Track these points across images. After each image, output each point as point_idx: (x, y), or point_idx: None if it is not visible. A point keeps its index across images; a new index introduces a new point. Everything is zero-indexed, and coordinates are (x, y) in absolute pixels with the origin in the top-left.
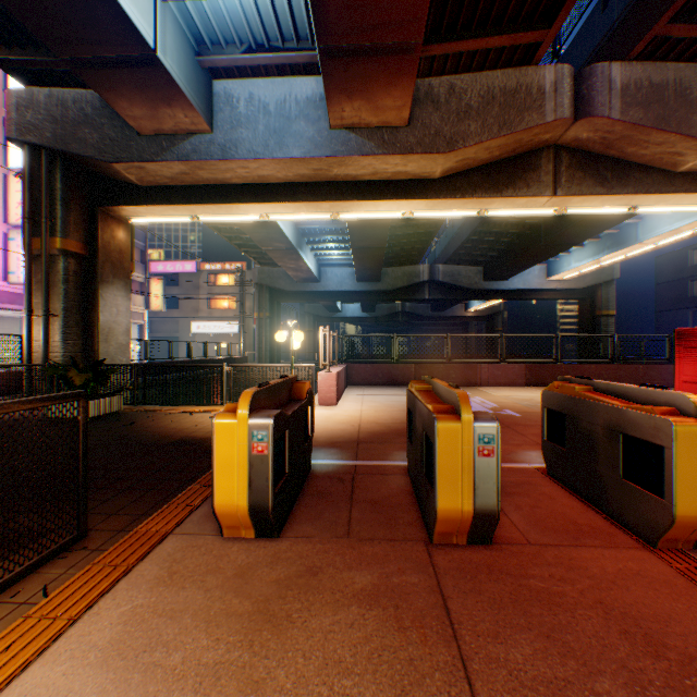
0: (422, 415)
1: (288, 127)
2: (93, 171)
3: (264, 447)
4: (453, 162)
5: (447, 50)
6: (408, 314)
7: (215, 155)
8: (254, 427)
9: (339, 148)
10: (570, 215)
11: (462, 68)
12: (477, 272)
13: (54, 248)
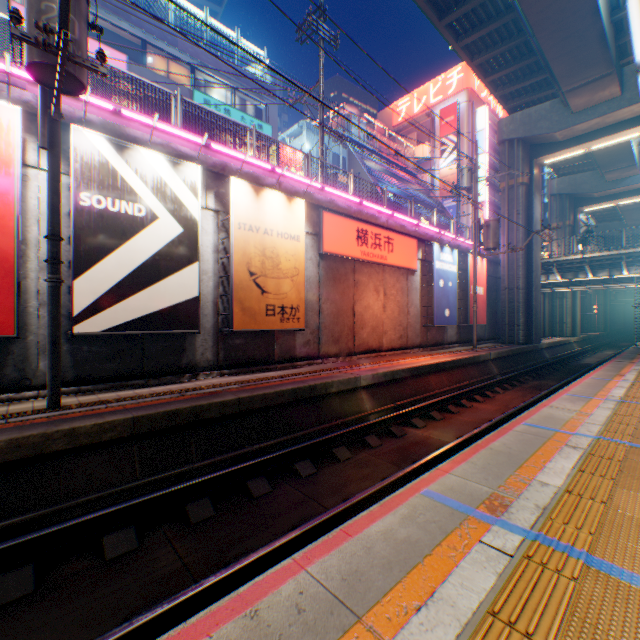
0: None
1: None
2: (574, 197)
3: None
4: None
5: None
6: None
7: (639, 182)
8: None
9: None
10: None
11: None
12: None
13: (564, 225)
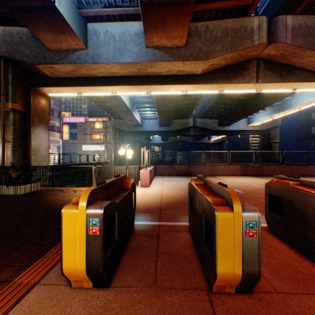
0: (201, 202)
1: (125, 47)
2: (28, 69)
3: (96, 229)
4: (207, 65)
5: (205, 7)
6: (183, 141)
7: (88, 61)
8: (90, 215)
9: (150, 58)
10: (260, 94)
11: (212, 18)
12: (215, 122)
13: (8, 108)
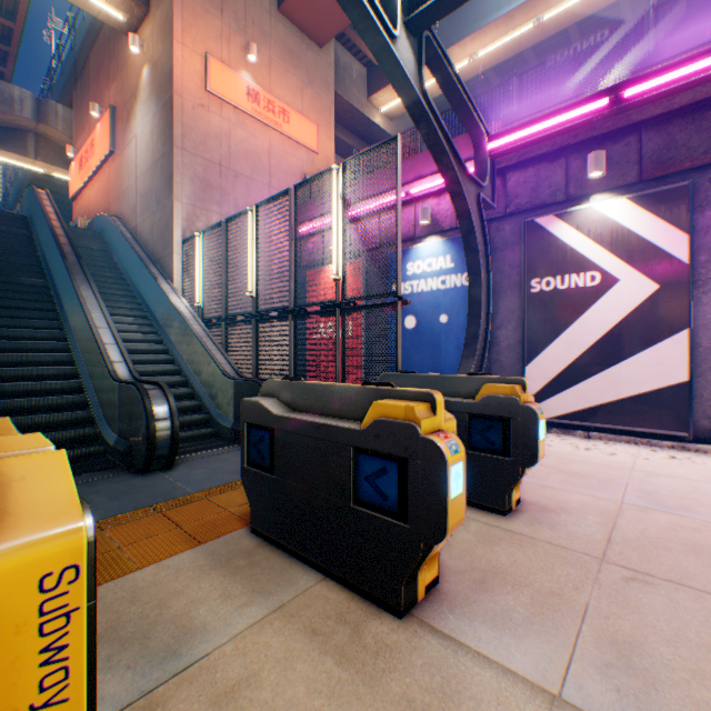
0: None
1: None
2: None
3: None
4: None
5: None
6: None
7: None
8: None
9: None
10: None
11: None
12: None
13: None
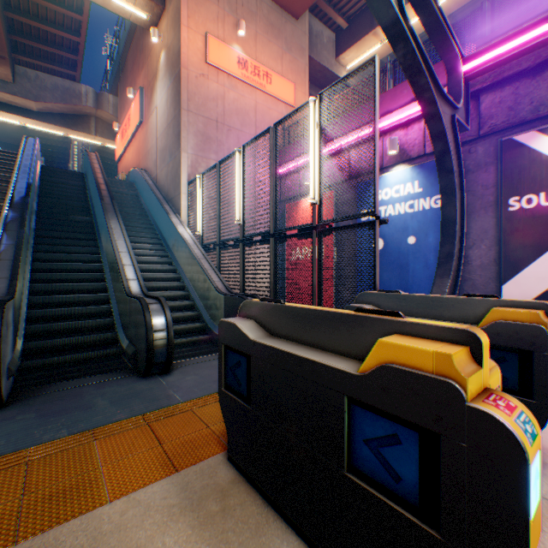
0: None
1: None
2: None
3: None
4: (43, 107)
5: (32, 62)
6: None
7: None
8: None
9: None
10: None
11: (46, 70)
12: None
13: None
